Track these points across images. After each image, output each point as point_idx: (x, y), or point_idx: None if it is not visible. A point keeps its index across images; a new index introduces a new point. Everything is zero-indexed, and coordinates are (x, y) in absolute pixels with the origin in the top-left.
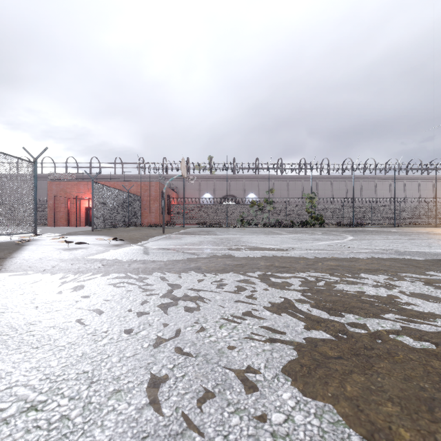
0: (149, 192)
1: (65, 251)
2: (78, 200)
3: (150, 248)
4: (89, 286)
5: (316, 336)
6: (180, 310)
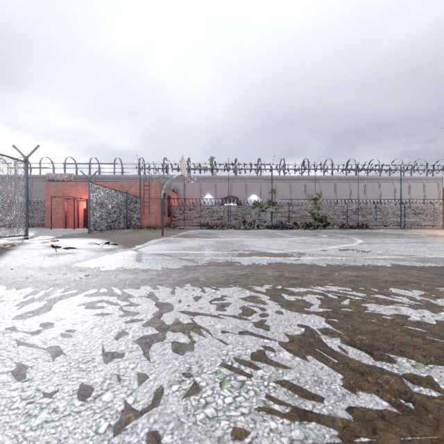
0: (148, 193)
1: (50, 257)
2: (76, 202)
3: (144, 253)
4: (58, 307)
5: (367, 405)
6: (167, 349)
